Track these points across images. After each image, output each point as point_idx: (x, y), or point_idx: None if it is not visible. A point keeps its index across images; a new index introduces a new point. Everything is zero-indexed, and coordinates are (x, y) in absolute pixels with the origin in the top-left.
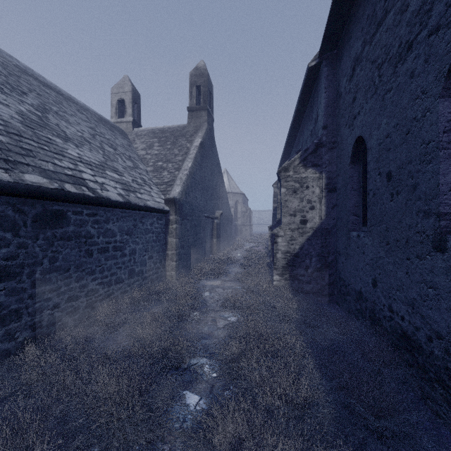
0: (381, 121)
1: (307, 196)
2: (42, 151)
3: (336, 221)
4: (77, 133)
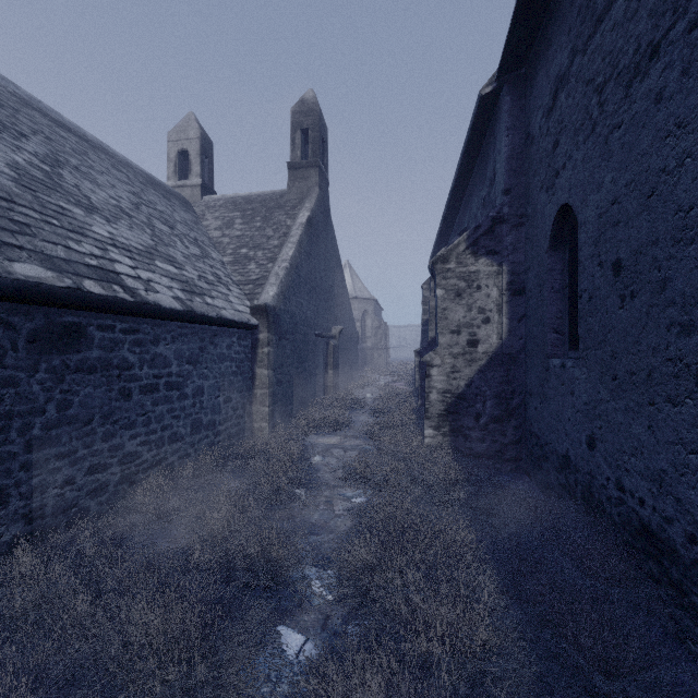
0: (603, 178)
1: (478, 301)
2: (48, 226)
3: (525, 342)
4: (109, 201)
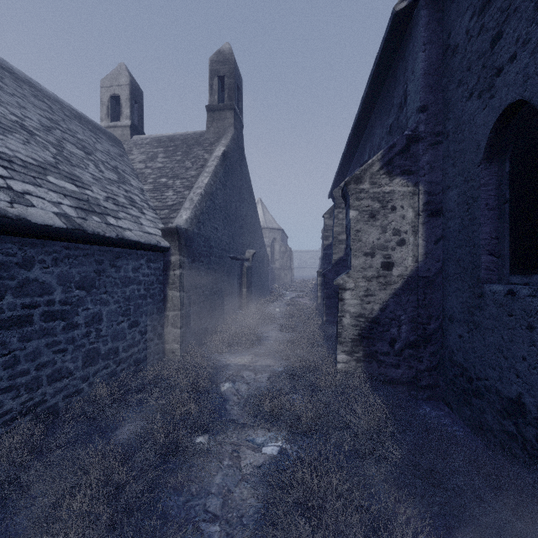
0: None
1: (393, 223)
2: None
3: (442, 265)
4: (7, 116)
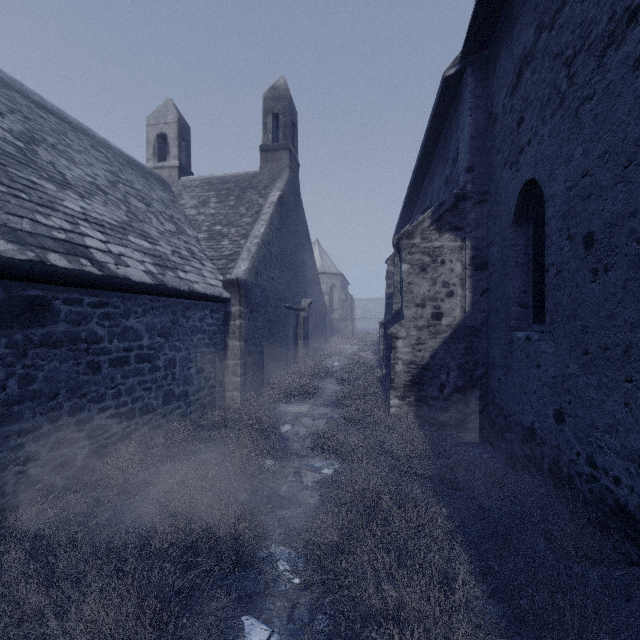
0: (573, 151)
1: (442, 276)
2: (15, 199)
3: (487, 315)
4: (85, 178)
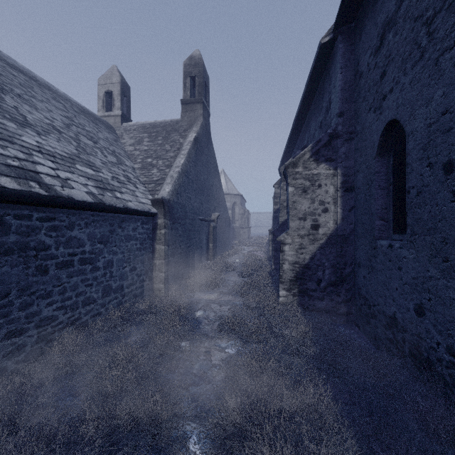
0: (433, 93)
1: (319, 196)
2: None
3: (354, 226)
4: (43, 120)
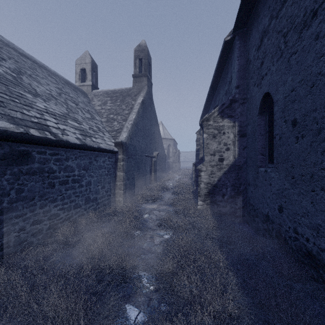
0: (287, 78)
1: (224, 140)
2: (13, 102)
3: (246, 159)
4: (46, 91)
